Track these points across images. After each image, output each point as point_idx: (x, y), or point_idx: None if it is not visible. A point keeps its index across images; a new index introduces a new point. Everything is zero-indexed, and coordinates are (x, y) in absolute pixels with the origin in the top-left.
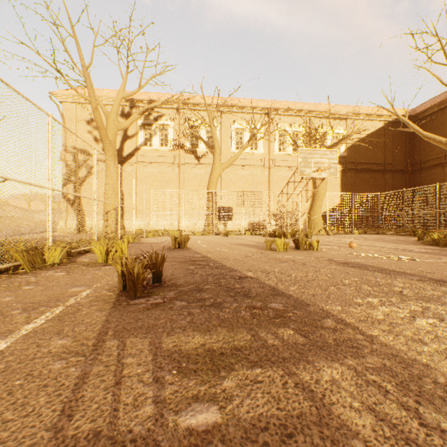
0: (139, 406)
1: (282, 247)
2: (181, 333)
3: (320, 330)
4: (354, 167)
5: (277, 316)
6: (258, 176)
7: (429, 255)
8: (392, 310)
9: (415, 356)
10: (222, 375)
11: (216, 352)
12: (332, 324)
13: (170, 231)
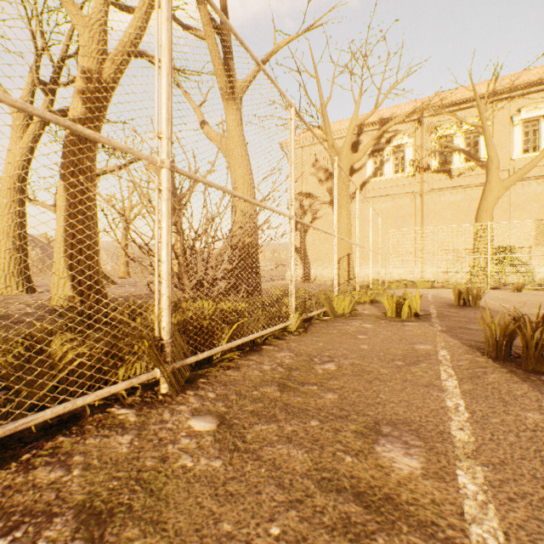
0: None
1: None
2: None
3: None
4: None
5: None
6: None
7: None
8: None
9: None
10: None
11: None
12: None
13: (417, 282)
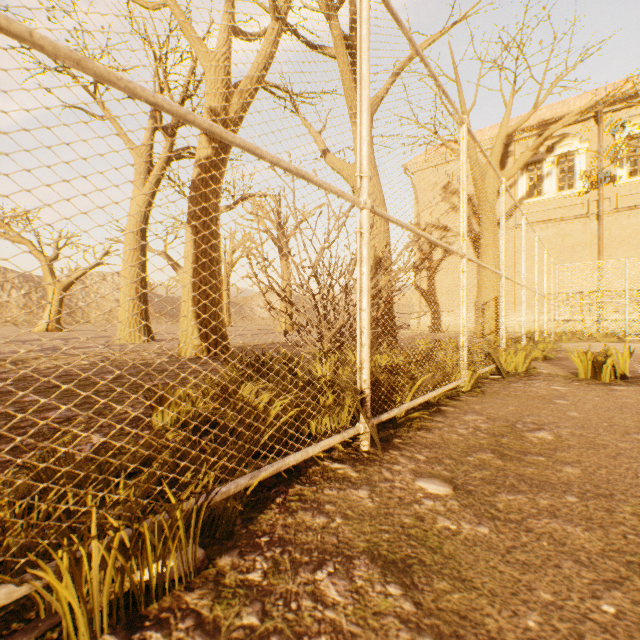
0: None
1: None
2: None
3: None
4: None
5: None
6: None
7: None
8: None
9: None
10: None
11: None
12: None
13: (598, 333)
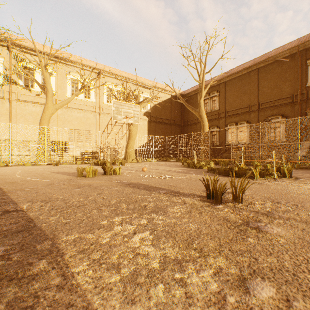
0: None
1: (91, 174)
2: None
3: (9, 286)
4: (155, 120)
5: None
6: (91, 119)
7: (182, 173)
8: (123, 228)
9: (92, 298)
10: None
11: None
12: (41, 267)
13: None
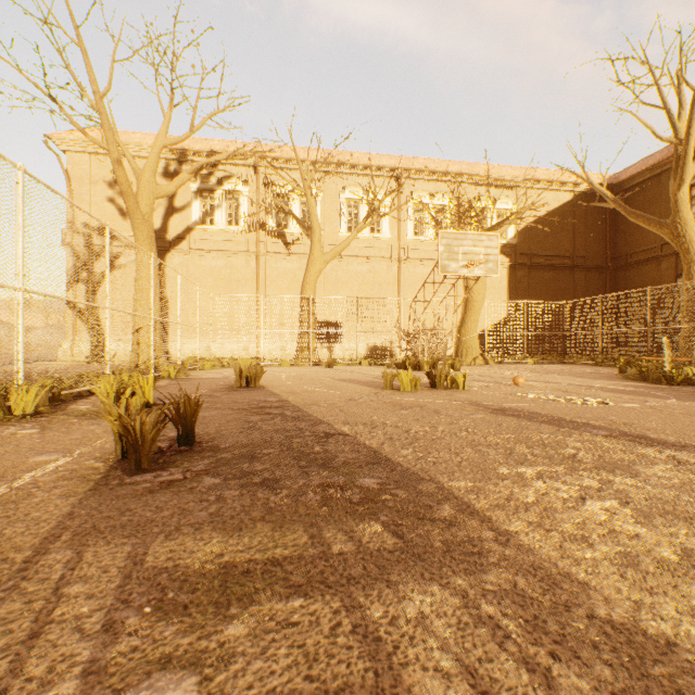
0: (51, 683)
1: (409, 385)
2: (191, 535)
3: (426, 525)
4: (528, 262)
5: (365, 501)
6: (382, 274)
7: (631, 396)
8: (552, 487)
9: (569, 568)
10: (231, 613)
11: (238, 569)
12: (450, 513)
13: (241, 360)
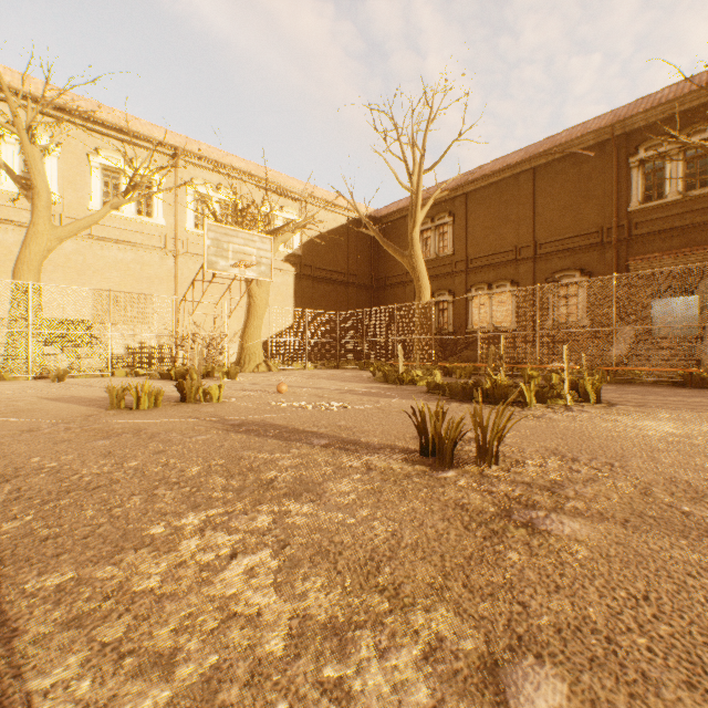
0: None
1: (147, 401)
2: None
3: None
4: (312, 274)
5: None
6: (154, 266)
7: (371, 397)
8: (206, 544)
9: None
10: None
11: None
12: None
13: None
